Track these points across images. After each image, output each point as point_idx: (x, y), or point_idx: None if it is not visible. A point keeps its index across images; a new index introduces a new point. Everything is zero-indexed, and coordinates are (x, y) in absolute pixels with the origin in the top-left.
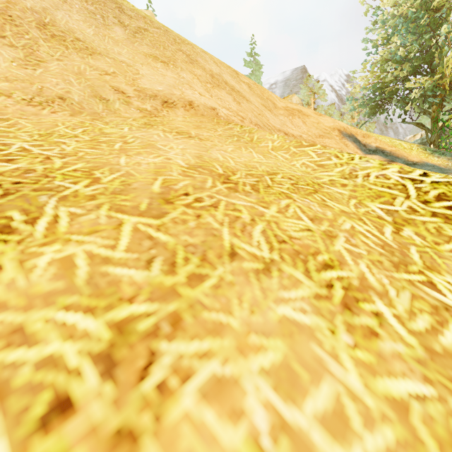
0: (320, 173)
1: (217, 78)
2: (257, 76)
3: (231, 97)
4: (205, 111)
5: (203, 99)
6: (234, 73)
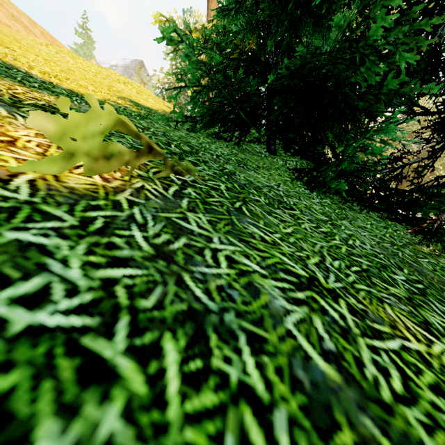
0: (29, 38)
1: (17, 18)
2: (89, 49)
3: (23, 29)
4: (4, 24)
5: (4, 20)
6: (31, 22)
